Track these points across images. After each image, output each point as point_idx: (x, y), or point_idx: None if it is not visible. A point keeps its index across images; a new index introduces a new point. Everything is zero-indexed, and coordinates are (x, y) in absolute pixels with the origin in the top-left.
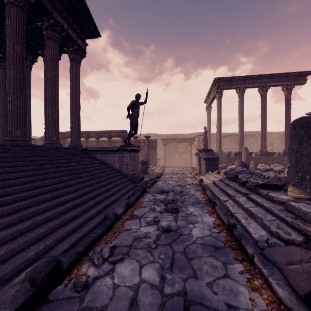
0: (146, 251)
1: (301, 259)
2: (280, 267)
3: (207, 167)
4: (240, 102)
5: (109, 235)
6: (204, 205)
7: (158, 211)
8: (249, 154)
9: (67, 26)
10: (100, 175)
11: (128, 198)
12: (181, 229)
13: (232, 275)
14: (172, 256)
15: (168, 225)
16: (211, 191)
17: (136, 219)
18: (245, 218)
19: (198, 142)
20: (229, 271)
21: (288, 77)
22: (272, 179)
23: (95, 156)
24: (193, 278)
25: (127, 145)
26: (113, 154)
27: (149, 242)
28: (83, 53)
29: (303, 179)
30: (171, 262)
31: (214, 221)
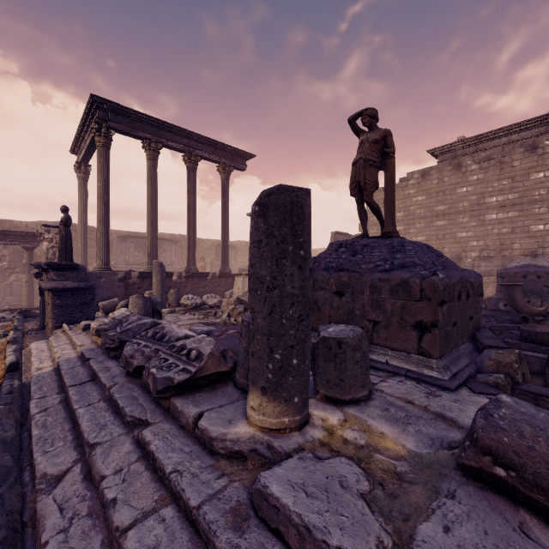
0: None
1: None
2: None
3: (60, 313)
4: (151, 169)
5: None
6: None
7: None
8: (167, 275)
9: None
10: None
11: None
12: None
13: None
14: None
15: None
16: (27, 419)
17: None
18: None
19: (51, 244)
20: None
21: (226, 152)
22: (209, 359)
23: None
24: None
25: None
26: None
27: None
28: None
29: (287, 368)
30: None
31: None
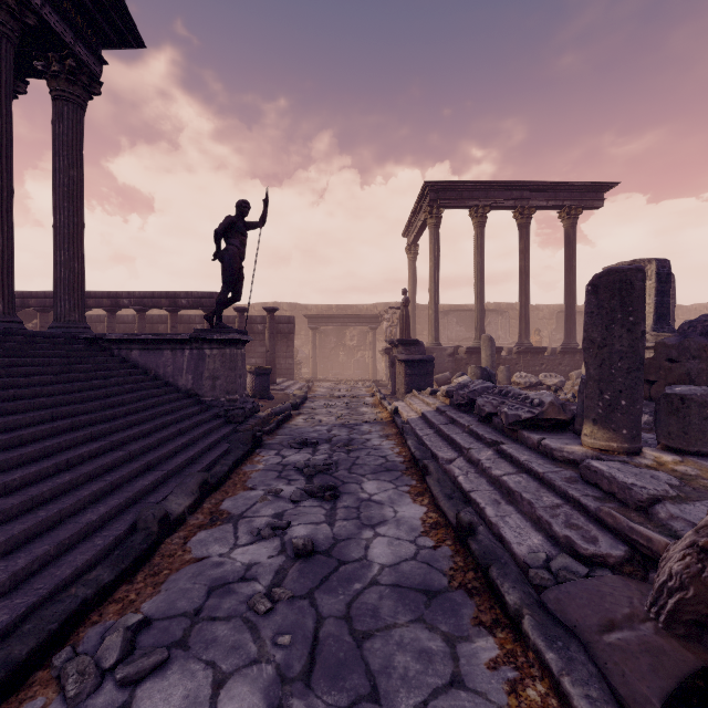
0: (239, 627)
1: (631, 613)
2: (585, 641)
3: (409, 381)
4: (478, 238)
5: (136, 583)
6: (401, 473)
7: (287, 496)
8: (495, 351)
9: (42, 1)
10: (134, 406)
11: (211, 465)
12: (343, 545)
13: (470, 676)
14: (315, 631)
15: (310, 535)
16: (418, 438)
17: (225, 524)
18: (494, 503)
19: (389, 323)
20: (462, 664)
21: (570, 192)
22: (549, 407)
23: (127, 357)
24: (367, 702)
25: (214, 327)
26: (176, 352)
27: (253, 596)
28: (93, 82)
29: (615, 406)
30: (310, 654)
31: (423, 517)
